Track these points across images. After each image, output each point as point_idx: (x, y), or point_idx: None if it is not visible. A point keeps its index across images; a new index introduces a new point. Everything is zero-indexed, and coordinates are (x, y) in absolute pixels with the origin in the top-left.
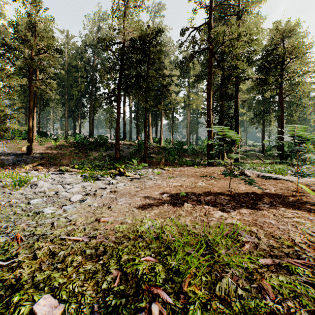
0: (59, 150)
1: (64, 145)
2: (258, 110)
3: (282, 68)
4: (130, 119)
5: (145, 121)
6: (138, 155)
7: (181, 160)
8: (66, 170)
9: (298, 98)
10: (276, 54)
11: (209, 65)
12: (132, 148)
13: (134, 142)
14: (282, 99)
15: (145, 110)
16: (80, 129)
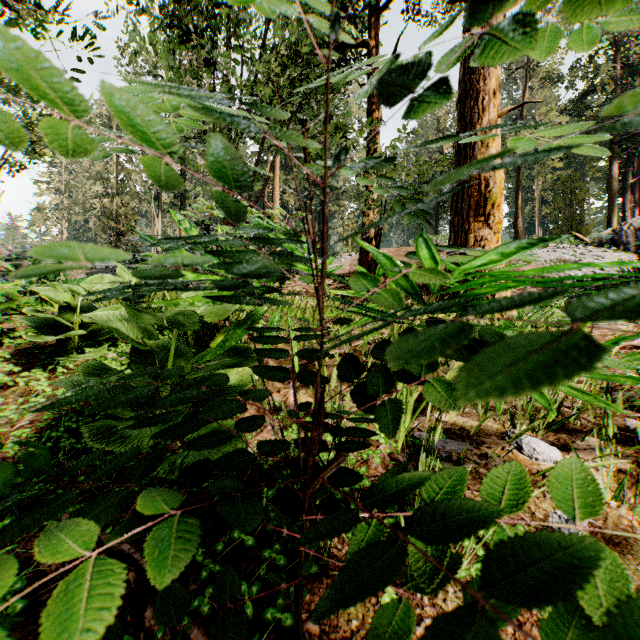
0: None
1: None
2: None
3: None
4: None
5: None
6: None
7: None
8: None
9: None
10: None
11: None
12: None
13: None
14: None
15: None
16: None
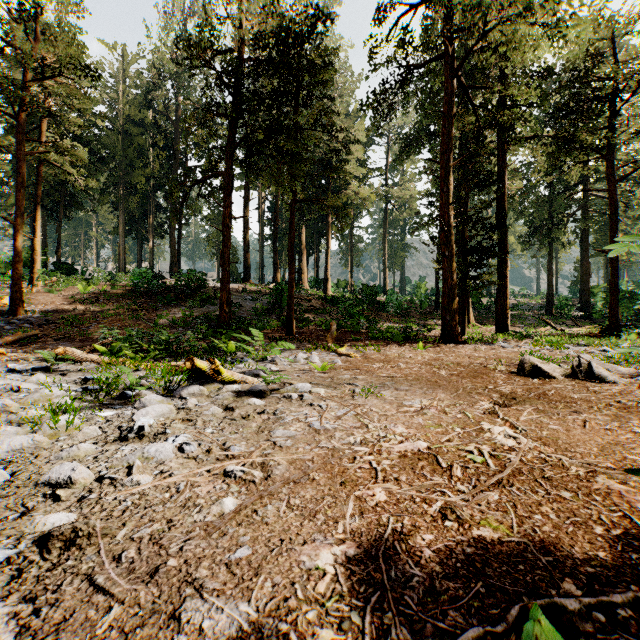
0: (91, 304)
1: (107, 293)
2: (540, 217)
3: (612, 112)
4: (260, 239)
5: (292, 236)
6: (275, 315)
7: (376, 328)
8: (70, 358)
9: (626, 192)
10: (598, 78)
11: (446, 96)
12: (263, 301)
13: (267, 288)
14: (613, 184)
15: (292, 210)
16: (152, 260)
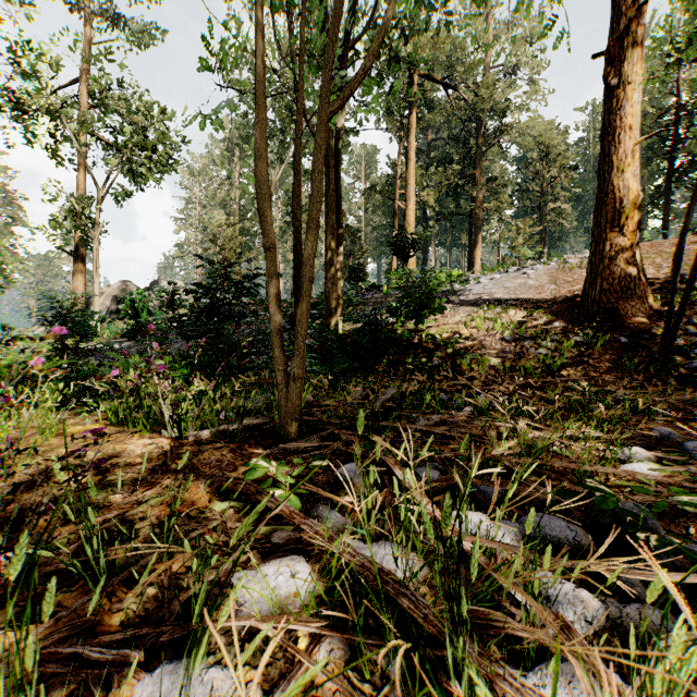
0: None
1: None
2: None
3: None
4: None
5: None
6: None
7: None
8: None
9: None
10: None
11: None
12: None
13: None
14: None
15: None
16: None
